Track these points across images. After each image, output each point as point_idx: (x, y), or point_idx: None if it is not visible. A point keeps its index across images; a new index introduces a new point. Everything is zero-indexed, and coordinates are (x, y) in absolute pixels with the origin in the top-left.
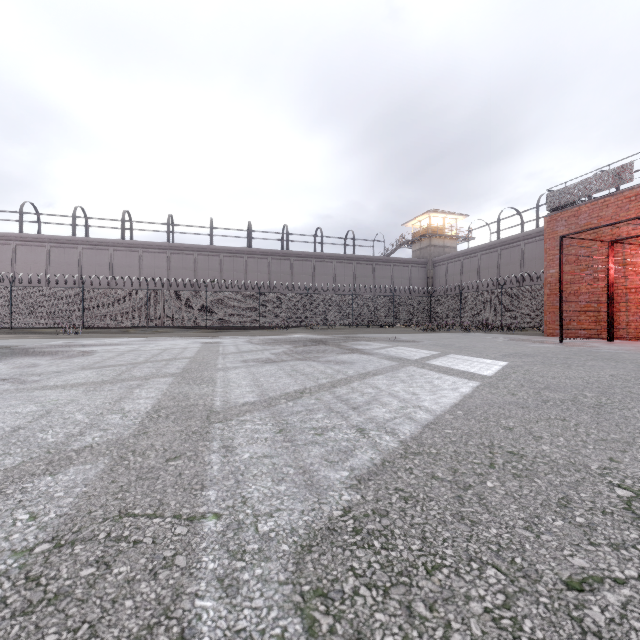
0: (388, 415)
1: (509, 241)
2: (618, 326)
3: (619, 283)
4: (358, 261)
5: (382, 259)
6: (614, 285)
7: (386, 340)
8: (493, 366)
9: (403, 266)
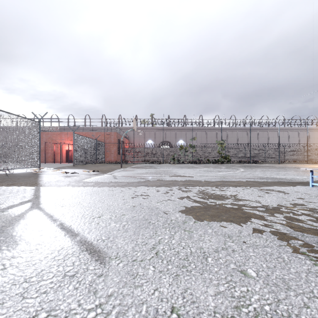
0: None
1: (22, 128)
2: (56, 160)
3: (57, 151)
4: None
5: None
6: (56, 151)
7: None
8: None
9: None
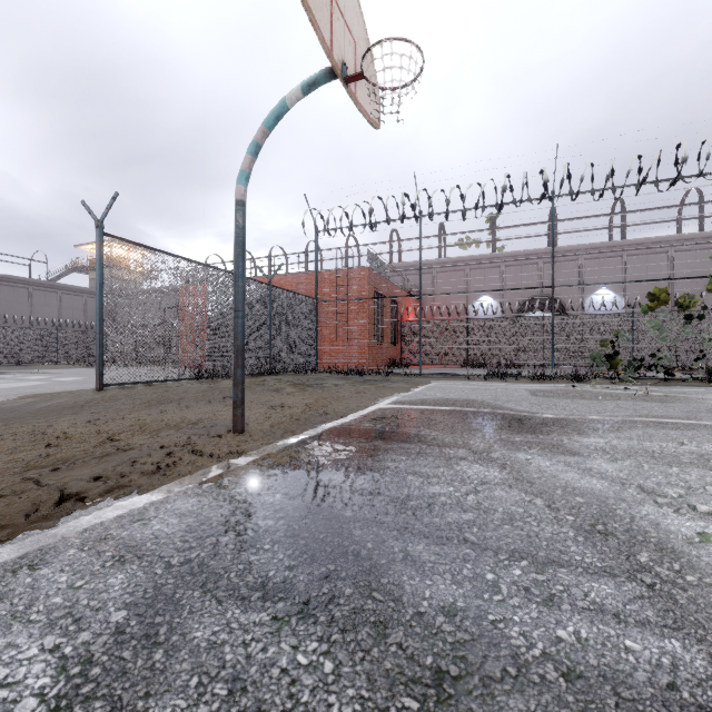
0: (1, 388)
1: None
2: None
3: None
4: (4, 282)
5: (44, 284)
6: None
7: (29, 373)
8: (81, 379)
9: (76, 295)
